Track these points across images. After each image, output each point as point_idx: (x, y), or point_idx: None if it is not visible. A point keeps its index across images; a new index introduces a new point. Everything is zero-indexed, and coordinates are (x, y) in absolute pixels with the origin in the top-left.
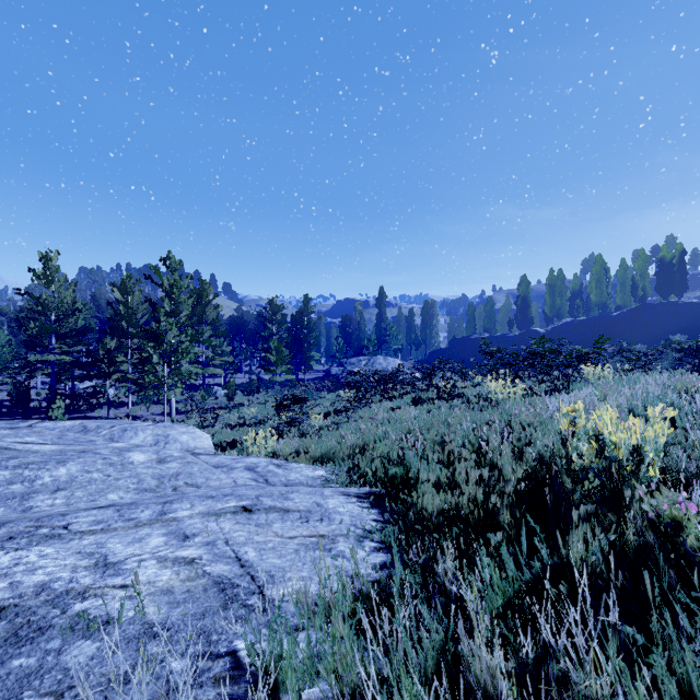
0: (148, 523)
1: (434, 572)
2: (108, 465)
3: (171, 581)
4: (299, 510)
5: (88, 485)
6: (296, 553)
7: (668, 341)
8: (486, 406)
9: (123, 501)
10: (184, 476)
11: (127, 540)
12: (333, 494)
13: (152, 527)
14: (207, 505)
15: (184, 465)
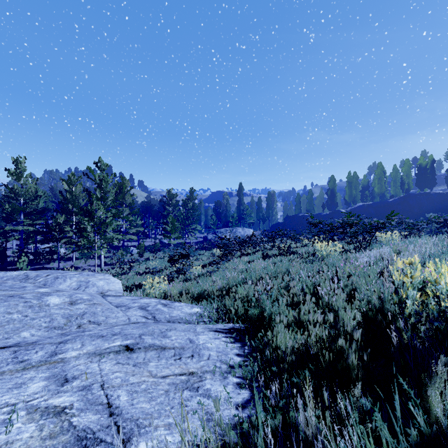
0: (36, 365)
1: (293, 417)
2: (28, 307)
3: (30, 440)
4: (174, 347)
5: (6, 324)
6: (166, 395)
7: (425, 218)
8: (315, 260)
9: (30, 339)
10: (88, 315)
11: (8, 386)
12: (203, 331)
13: (38, 370)
14: (95, 345)
15: (90, 306)
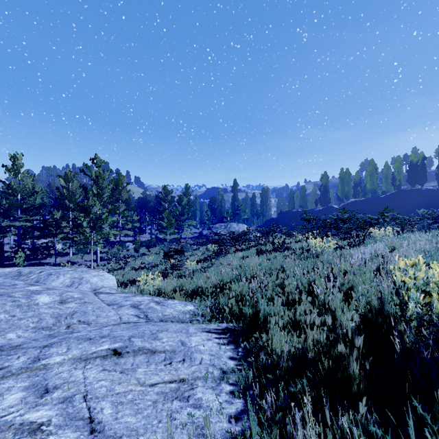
0: (16, 373)
1: (291, 434)
2: (16, 306)
3: None
4: (164, 350)
5: None
6: (154, 406)
7: (416, 213)
8: (309, 256)
9: (15, 341)
10: (78, 314)
11: None
12: (196, 332)
13: (17, 378)
14: (81, 349)
15: (81, 305)
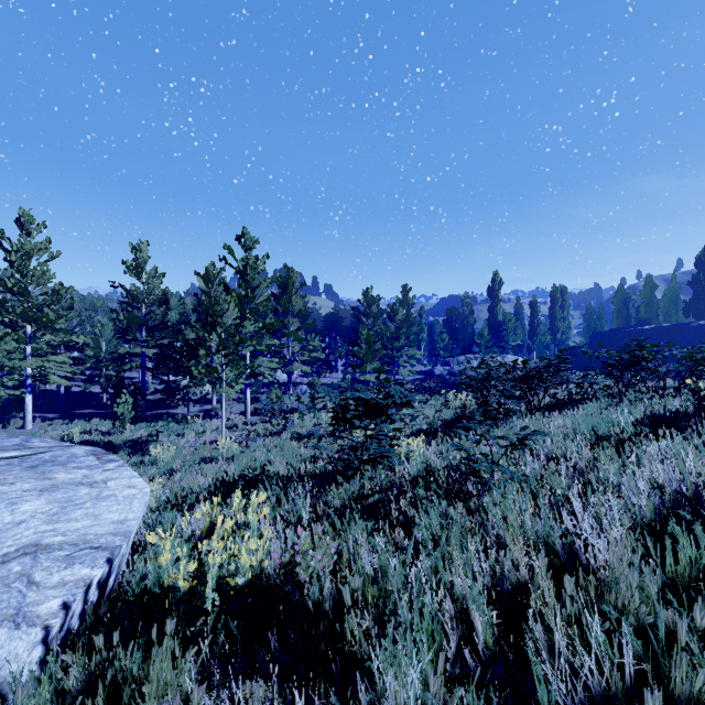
0: None
1: None
2: None
3: None
4: None
5: None
6: None
7: None
8: None
9: None
10: None
11: None
12: None
13: None
14: None
15: None
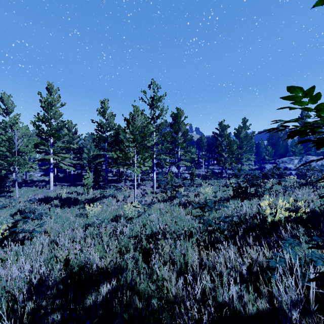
0: None
1: None
2: None
3: None
4: None
5: None
6: None
7: None
8: None
9: None
10: None
11: None
12: None
13: None
14: None
15: None
